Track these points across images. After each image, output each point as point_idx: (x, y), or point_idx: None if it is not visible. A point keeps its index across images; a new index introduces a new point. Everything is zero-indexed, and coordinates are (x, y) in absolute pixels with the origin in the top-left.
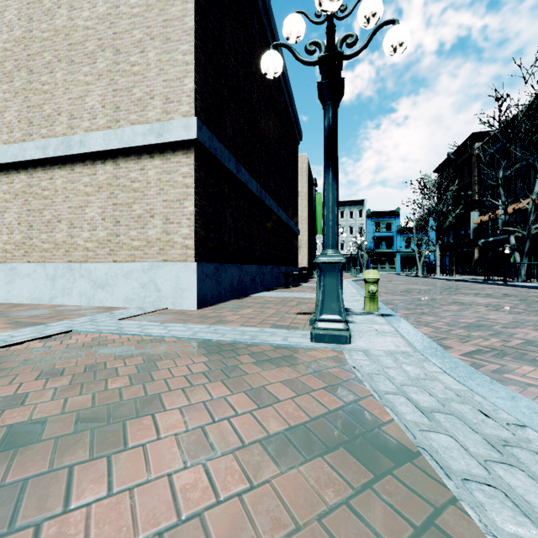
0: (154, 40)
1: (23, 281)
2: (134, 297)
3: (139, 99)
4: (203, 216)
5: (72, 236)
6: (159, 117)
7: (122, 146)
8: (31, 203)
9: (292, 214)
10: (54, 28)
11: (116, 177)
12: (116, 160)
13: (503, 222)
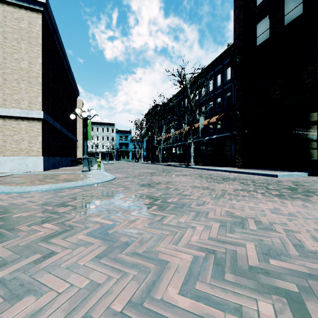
0: (24, 81)
1: None
2: (15, 168)
3: (16, 99)
4: (44, 141)
5: None
6: (26, 107)
7: (9, 115)
8: None
9: (74, 133)
10: None
11: (4, 125)
12: (4, 119)
13: (163, 141)
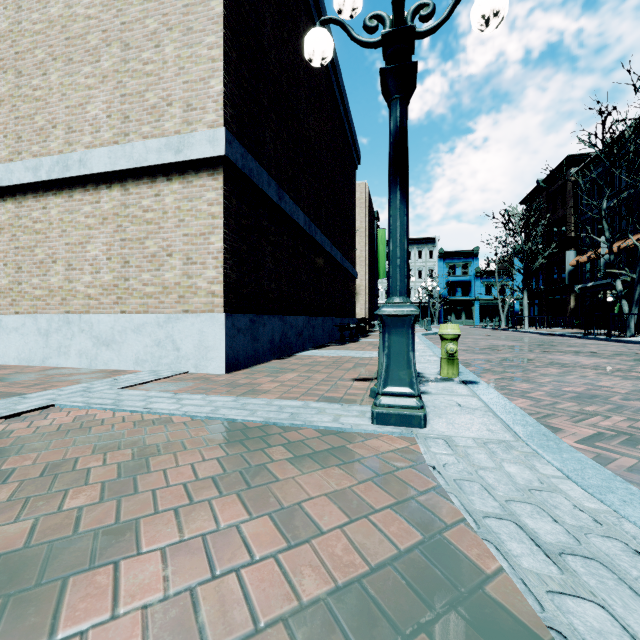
0: (172, 31)
1: (10, 336)
2: (146, 357)
3: (153, 106)
4: (234, 254)
5: (70, 280)
6: (178, 128)
7: (131, 166)
8: (20, 238)
9: (349, 254)
10: (48, 18)
11: (124, 206)
12: (124, 184)
13: (605, 263)
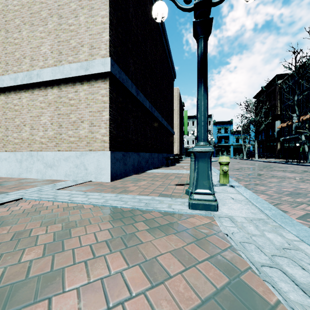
0: (83, 9)
1: (2, 163)
2: (70, 173)
3: (74, 47)
4: (114, 121)
5: (32, 135)
6: (86, 58)
7: (63, 77)
8: (7, 113)
9: (170, 122)
10: (21, 3)
11: (59, 97)
12: (59, 86)
13: (295, 127)
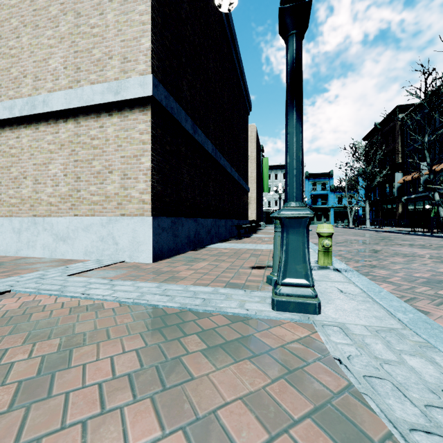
0: (112, 2)
1: None
2: (93, 249)
3: (98, 60)
4: (159, 172)
5: (37, 192)
6: (117, 76)
7: (82, 105)
8: None
9: (243, 174)
10: None
11: (77, 135)
12: (77, 119)
13: (424, 181)
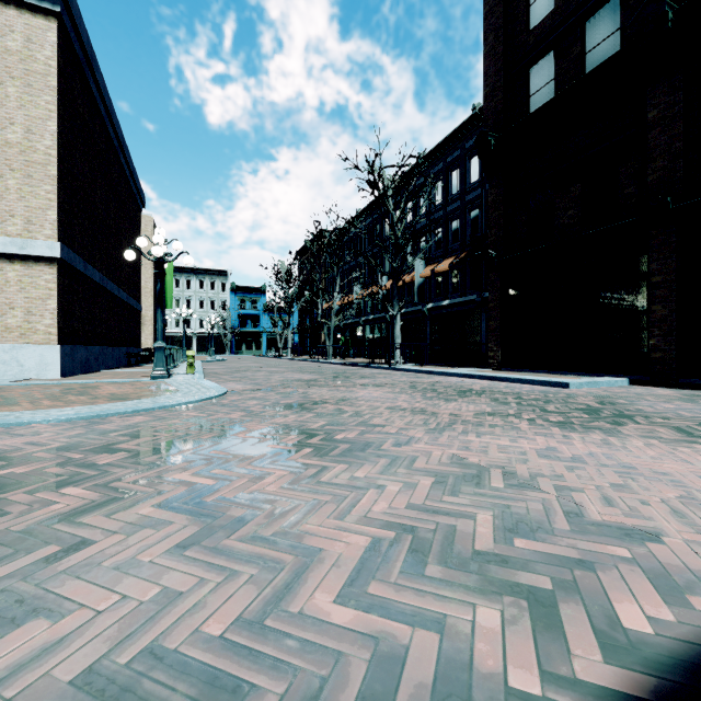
0: (14, 172)
1: None
2: None
3: None
4: (62, 310)
5: None
6: (20, 233)
7: None
8: None
9: (134, 291)
10: None
11: None
12: None
13: (337, 311)
